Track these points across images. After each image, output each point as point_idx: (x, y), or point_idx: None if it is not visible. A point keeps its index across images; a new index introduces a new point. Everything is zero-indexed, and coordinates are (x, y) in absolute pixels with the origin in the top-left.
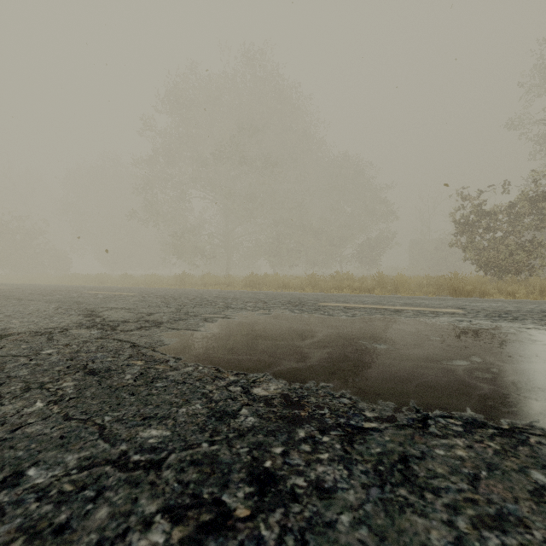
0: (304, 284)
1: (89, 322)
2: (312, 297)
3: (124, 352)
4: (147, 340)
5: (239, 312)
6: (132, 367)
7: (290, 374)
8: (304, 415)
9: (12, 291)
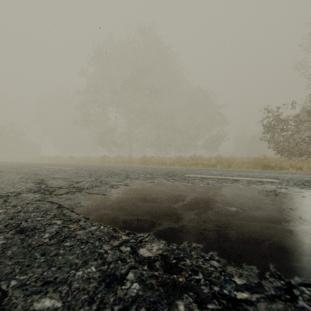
0: (174, 162)
1: (36, 188)
2: (180, 170)
3: (51, 212)
4: (69, 202)
5: (134, 181)
6: (52, 226)
7: (168, 233)
8: (182, 281)
9: (0, 166)
